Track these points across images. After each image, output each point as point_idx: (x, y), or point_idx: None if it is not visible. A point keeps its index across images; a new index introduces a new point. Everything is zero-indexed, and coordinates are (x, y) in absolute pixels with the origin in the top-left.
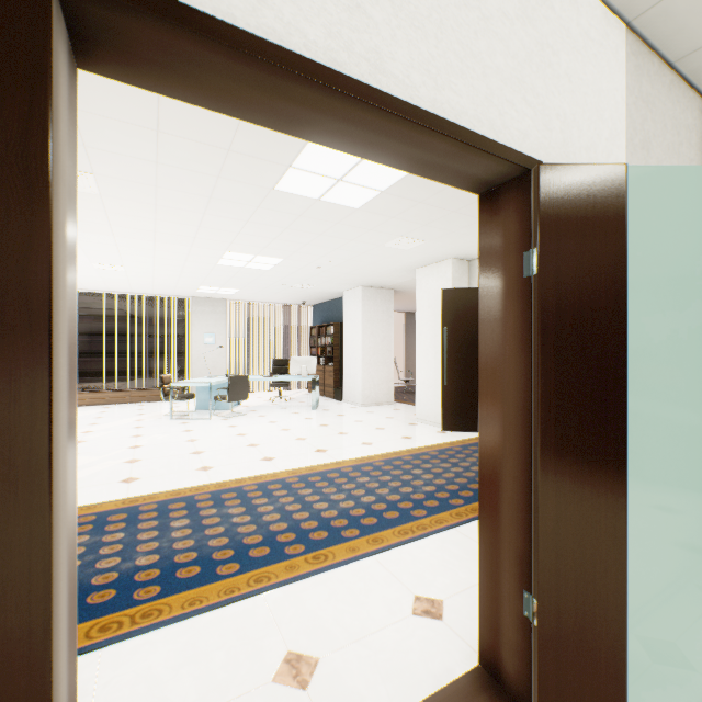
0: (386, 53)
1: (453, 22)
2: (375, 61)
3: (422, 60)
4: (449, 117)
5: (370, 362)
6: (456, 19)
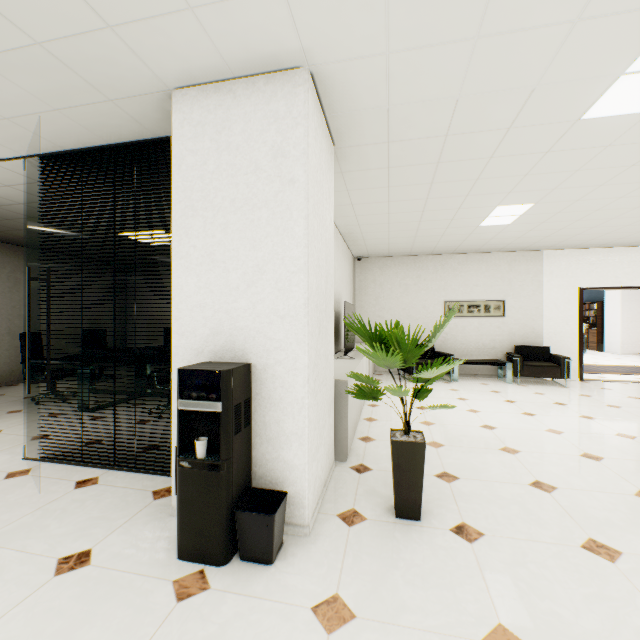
0: (621, 280)
1: (635, 270)
2: (619, 282)
3: (628, 279)
4: (634, 285)
5: (627, 327)
6: (636, 270)
